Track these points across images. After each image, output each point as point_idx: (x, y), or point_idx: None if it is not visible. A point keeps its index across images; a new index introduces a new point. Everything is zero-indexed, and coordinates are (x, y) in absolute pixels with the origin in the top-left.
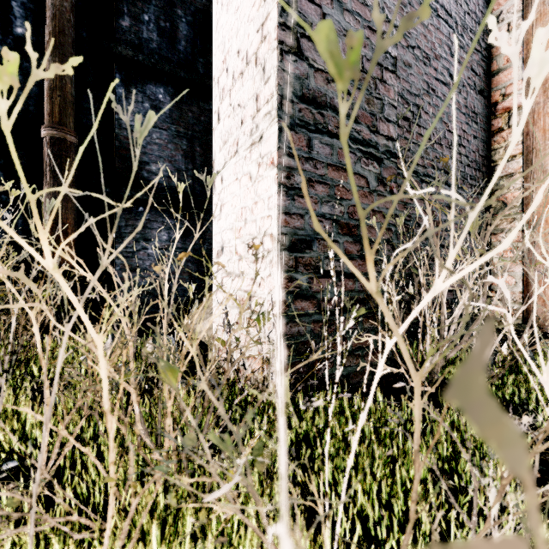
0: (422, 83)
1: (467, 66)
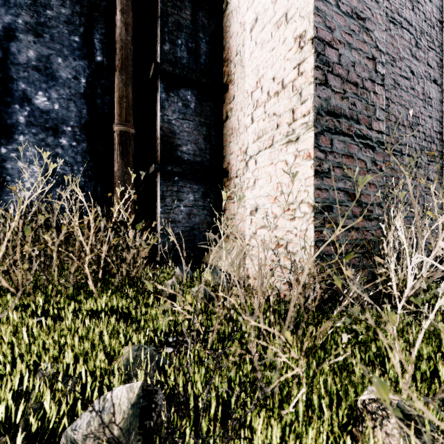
0: (390, 80)
1: (424, 62)
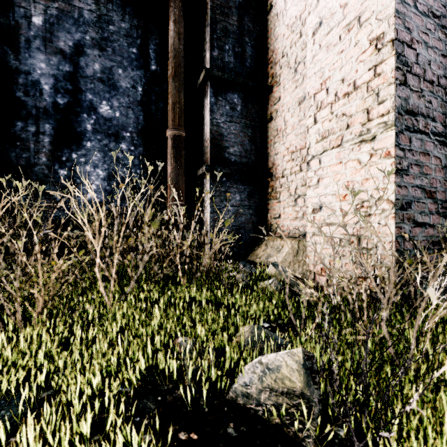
0: None
1: None
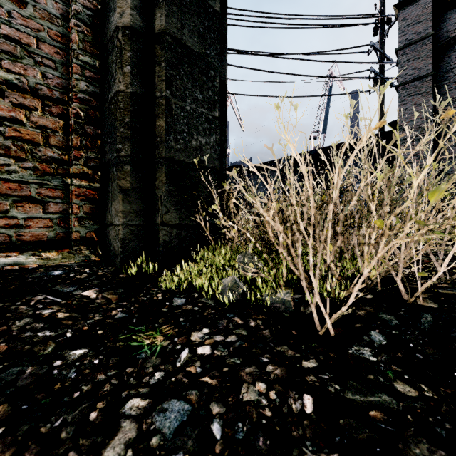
0: None
1: None
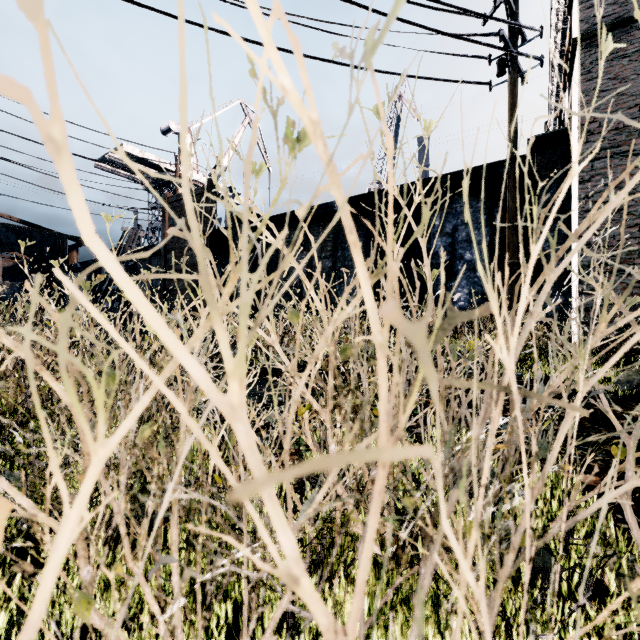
0: None
1: None
